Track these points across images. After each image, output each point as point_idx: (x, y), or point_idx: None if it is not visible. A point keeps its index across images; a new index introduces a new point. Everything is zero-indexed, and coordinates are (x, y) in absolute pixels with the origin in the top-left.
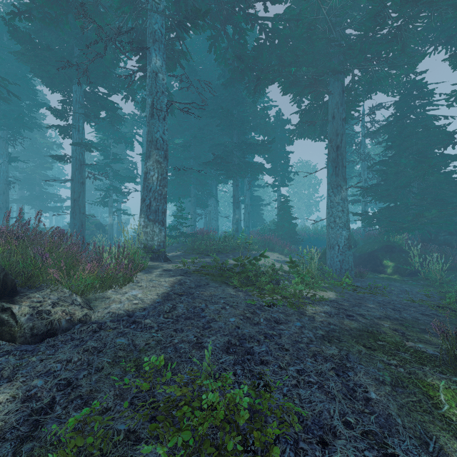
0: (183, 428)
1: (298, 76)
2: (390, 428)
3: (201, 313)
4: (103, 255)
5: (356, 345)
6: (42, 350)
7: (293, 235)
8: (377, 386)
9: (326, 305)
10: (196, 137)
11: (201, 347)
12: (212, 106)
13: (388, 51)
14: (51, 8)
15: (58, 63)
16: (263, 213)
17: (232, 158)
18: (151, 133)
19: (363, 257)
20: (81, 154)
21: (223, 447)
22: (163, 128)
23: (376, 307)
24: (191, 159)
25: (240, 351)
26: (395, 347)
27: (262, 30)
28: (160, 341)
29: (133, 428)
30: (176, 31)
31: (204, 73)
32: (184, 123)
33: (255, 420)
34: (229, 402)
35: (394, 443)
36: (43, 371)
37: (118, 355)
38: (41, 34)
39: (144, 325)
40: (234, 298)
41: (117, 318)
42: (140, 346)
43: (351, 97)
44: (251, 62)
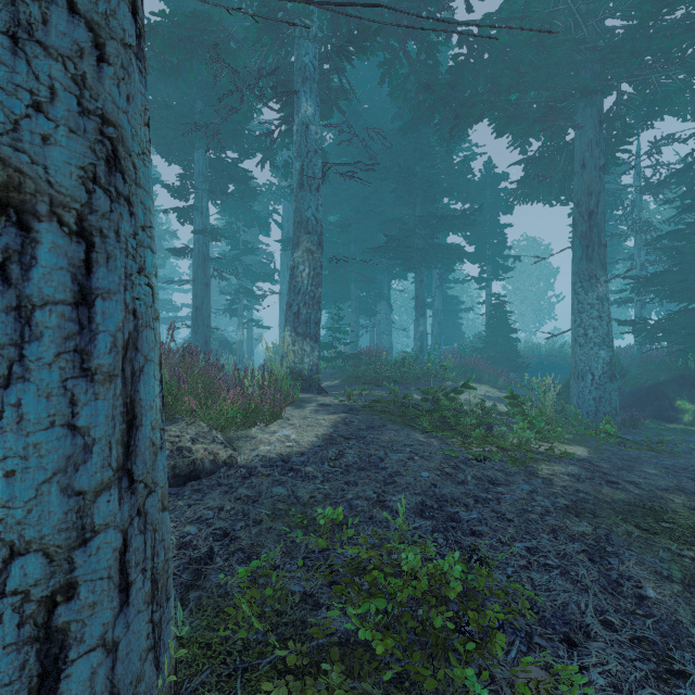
0: (376, 594)
1: (521, 106)
2: (679, 638)
3: (379, 463)
4: (245, 380)
5: (623, 523)
6: (187, 495)
7: (512, 358)
8: (658, 582)
9: (571, 464)
10: (359, 211)
11: (385, 506)
12: (383, 163)
13: (685, 47)
14: (173, 53)
15: (178, 124)
16: (461, 324)
17: (414, 239)
18: (299, 210)
19: (638, 394)
20: (204, 245)
21: (427, 627)
22: (317, 203)
23: (661, 473)
24: (352, 244)
25: (441, 516)
26: (694, 533)
27: (463, 41)
28: (328, 495)
29: (309, 591)
30: (335, 61)
31: (371, 115)
32: (341, 192)
33: (469, 599)
34: (434, 569)
35: (684, 657)
36: (193, 518)
37: (277, 507)
38: (157, 88)
39: (305, 474)
40: (425, 447)
41: (269, 463)
42: (303, 499)
43: (615, 130)
44: (446, 92)
